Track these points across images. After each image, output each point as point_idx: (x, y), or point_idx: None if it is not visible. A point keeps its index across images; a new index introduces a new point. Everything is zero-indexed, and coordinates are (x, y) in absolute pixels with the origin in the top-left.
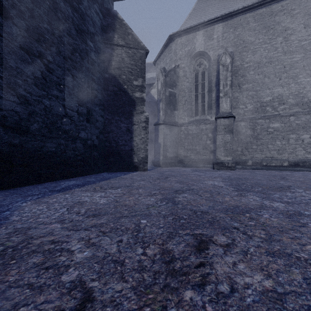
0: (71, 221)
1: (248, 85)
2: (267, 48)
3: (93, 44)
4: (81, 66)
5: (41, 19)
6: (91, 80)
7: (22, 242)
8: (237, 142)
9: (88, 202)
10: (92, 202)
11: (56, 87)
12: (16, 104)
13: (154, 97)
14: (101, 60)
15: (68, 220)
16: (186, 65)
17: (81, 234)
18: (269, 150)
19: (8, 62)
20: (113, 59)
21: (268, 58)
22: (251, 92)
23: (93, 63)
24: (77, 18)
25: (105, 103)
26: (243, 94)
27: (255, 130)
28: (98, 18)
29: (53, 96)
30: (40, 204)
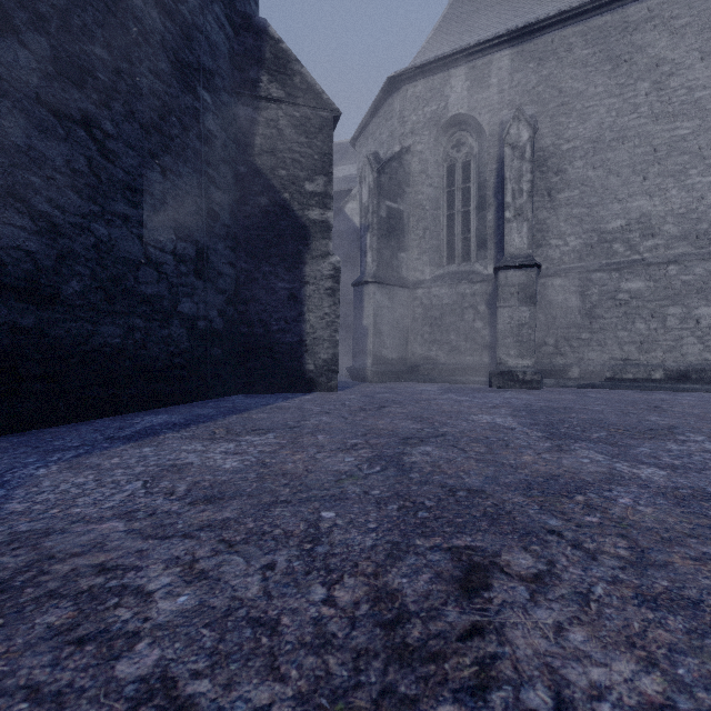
0: (151, 515)
1: (570, 192)
2: (615, 106)
3: (211, 96)
4: (184, 148)
5: (88, 35)
6: (207, 180)
7: (26, 569)
8: (545, 325)
9: (195, 466)
10: (204, 467)
11: (124, 196)
12: (28, 233)
13: (353, 221)
14: (229, 135)
15: (145, 512)
16: (426, 146)
17: (175, 548)
18: (620, 344)
19: (10, 136)
20: (259, 130)
21: (618, 129)
22: (577, 209)
23: (211, 140)
24: (175, 34)
25: (238, 233)
26: (558, 214)
27: (587, 298)
28: (224, 35)
29: (117, 216)
30: (80, 472)
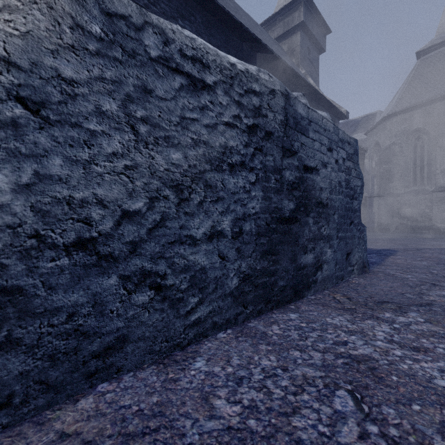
0: None
1: None
2: None
3: None
4: None
5: None
6: None
7: None
8: None
9: None
10: None
11: None
12: None
13: (366, 167)
14: None
15: None
16: (402, 141)
17: None
18: None
19: None
20: None
21: None
22: None
23: None
24: None
25: None
26: None
27: None
28: None
29: None
30: None
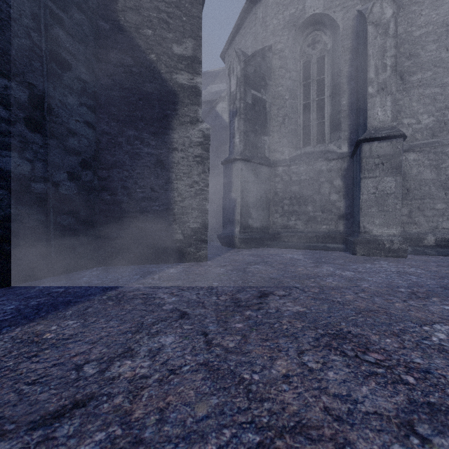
0: None
1: (422, 74)
2: None
3: None
4: None
5: None
6: (49, 16)
7: None
8: None
9: None
10: None
11: None
12: None
13: (223, 117)
14: None
15: None
16: (286, 45)
17: None
18: None
19: None
20: None
21: None
22: (430, 89)
23: None
24: None
25: (100, 93)
26: (411, 94)
27: (442, 170)
28: None
29: None
30: None
